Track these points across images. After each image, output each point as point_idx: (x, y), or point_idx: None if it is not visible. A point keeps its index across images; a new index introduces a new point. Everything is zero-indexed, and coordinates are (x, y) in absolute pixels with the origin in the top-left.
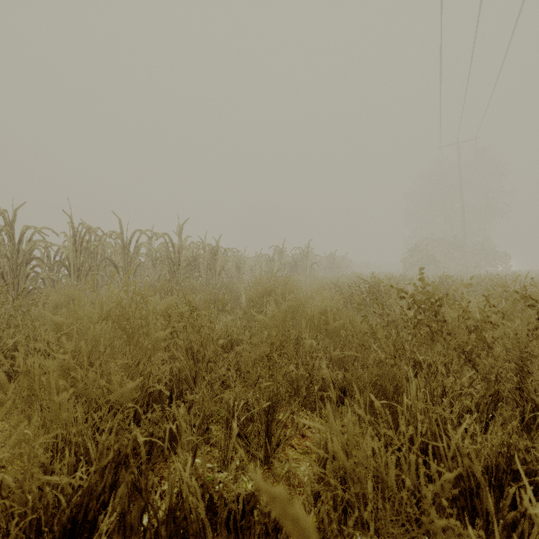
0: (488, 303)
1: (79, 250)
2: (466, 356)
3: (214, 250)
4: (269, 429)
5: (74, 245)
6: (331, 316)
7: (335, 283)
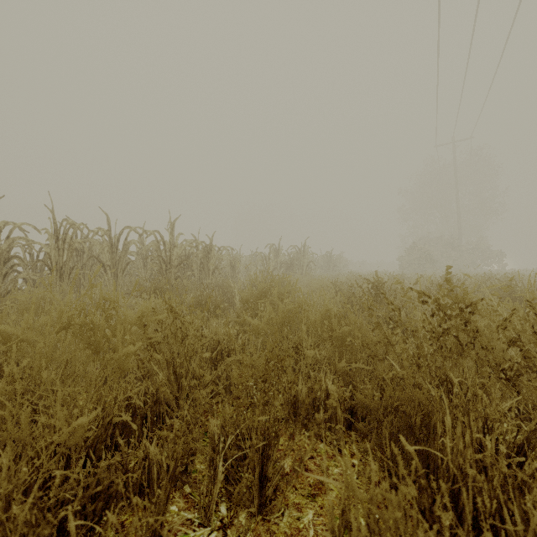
0: (533, 310)
1: (62, 248)
2: (503, 374)
3: (207, 248)
4: (263, 469)
5: (57, 242)
6: (335, 321)
7: (334, 282)
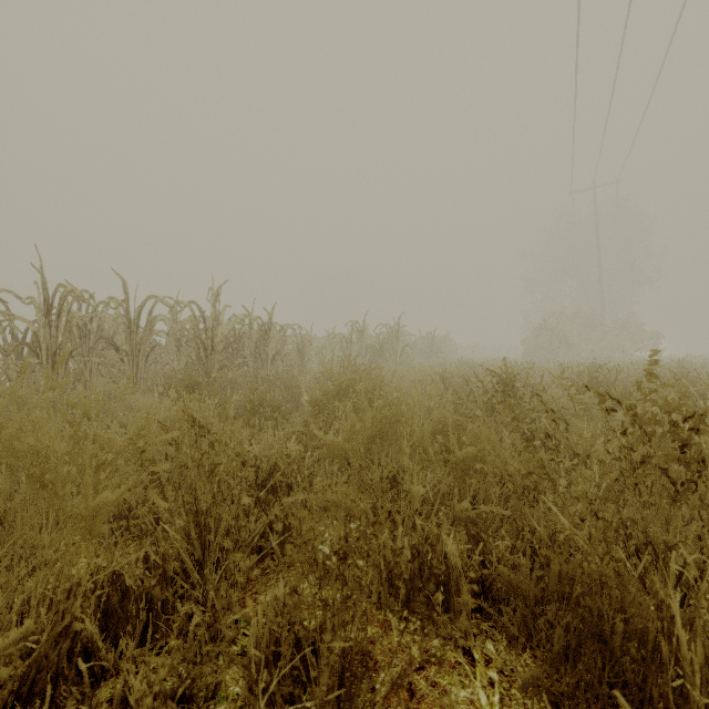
0: None
1: (56, 325)
2: None
3: (265, 327)
4: None
5: (48, 317)
6: (453, 437)
7: (441, 374)
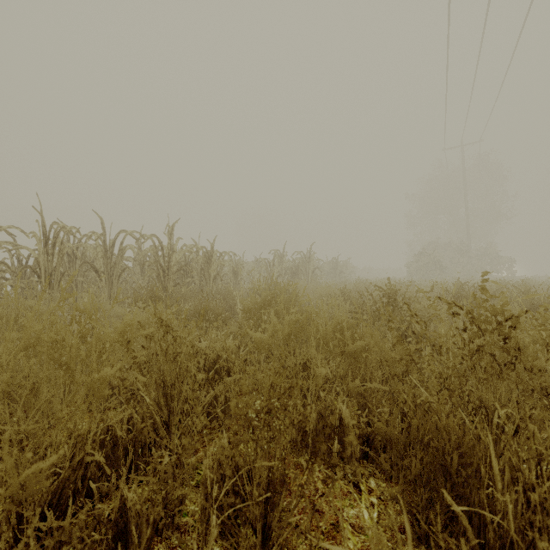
0: None
1: (52, 253)
2: None
3: (208, 254)
4: (266, 520)
5: (46, 247)
6: (348, 334)
7: (342, 290)
